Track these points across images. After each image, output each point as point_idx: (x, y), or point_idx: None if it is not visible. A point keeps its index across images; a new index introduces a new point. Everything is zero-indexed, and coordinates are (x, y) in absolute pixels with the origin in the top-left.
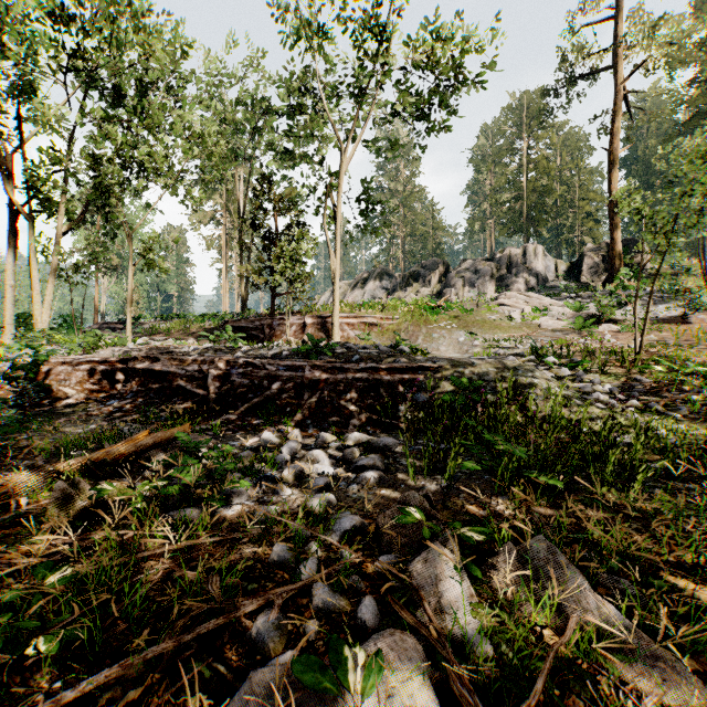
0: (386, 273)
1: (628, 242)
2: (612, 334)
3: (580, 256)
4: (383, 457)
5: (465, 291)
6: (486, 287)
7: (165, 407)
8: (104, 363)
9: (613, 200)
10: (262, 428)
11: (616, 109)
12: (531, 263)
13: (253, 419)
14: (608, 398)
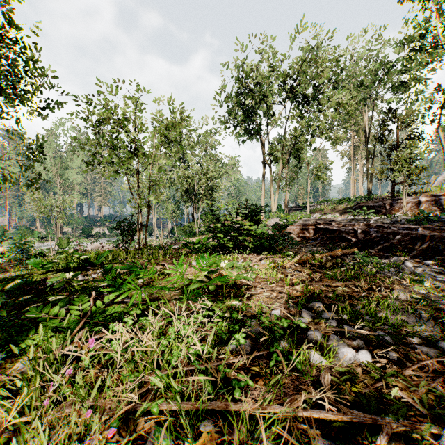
0: None
1: None
2: None
3: None
4: None
5: None
6: None
7: (336, 245)
8: (306, 226)
9: None
10: (389, 257)
11: None
12: None
13: (383, 253)
14: None
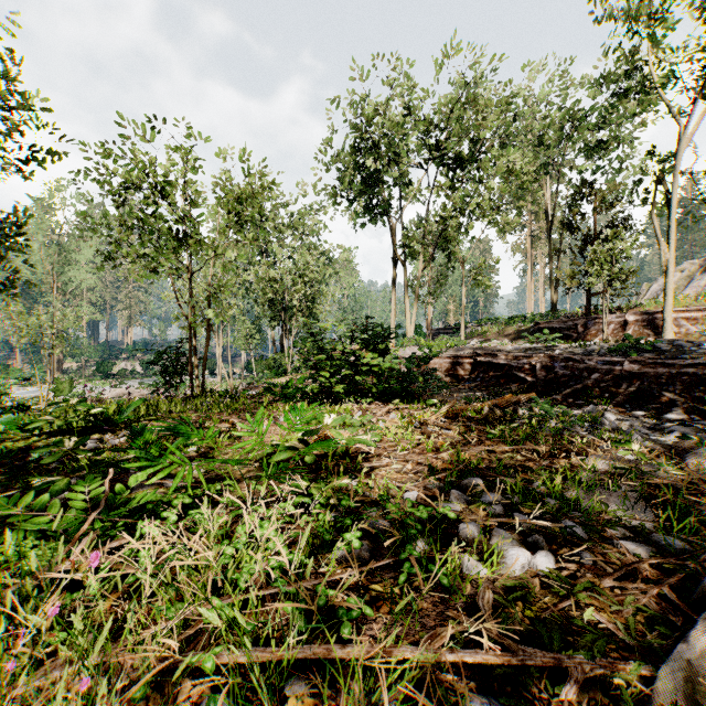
0: None
1: None
2: None
3: None
4: (696, 430)
5: None
6: None
7: (504, 387)
8: (459, 358)
9: None
10: (583, 406)
11: None
12: None
13: (574, 400)
14: None
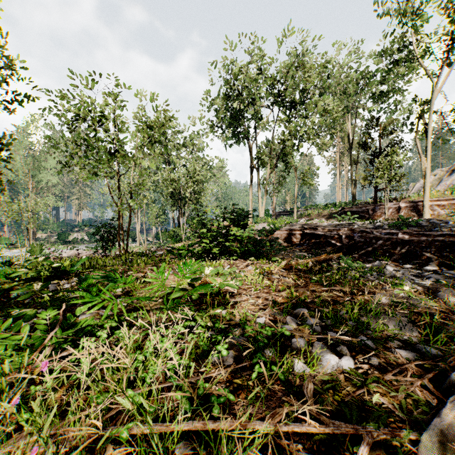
0: None
1: None
2: None
3: None
4: (444, 277)
5: None
6: None
7: (322, 249)
8: (293, 231)
9: None
10: (372, 261)
11: None
12: None
13: (367, 257)
14: None
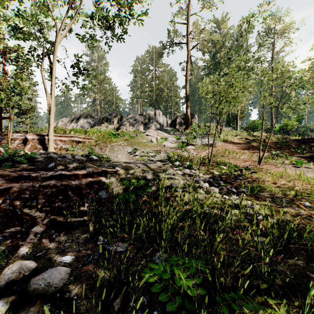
0: (90, 116)
1: (191, 114)
2: (193, 150)
3: (175, 118)
4: (41, 311)
5: (130, 128)
6: (139, 127)
7: None
8: None
9: (187, 96)
10: None
11: (188, 61)
12: (158, 118)
13: None
14: (210, 185)
